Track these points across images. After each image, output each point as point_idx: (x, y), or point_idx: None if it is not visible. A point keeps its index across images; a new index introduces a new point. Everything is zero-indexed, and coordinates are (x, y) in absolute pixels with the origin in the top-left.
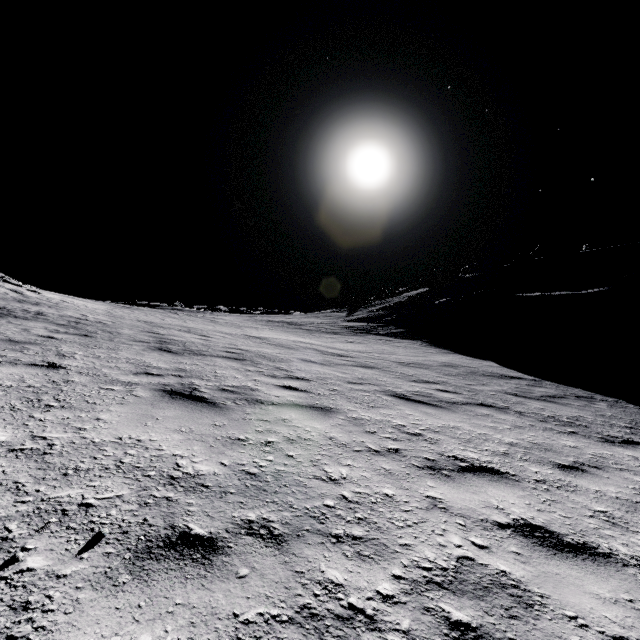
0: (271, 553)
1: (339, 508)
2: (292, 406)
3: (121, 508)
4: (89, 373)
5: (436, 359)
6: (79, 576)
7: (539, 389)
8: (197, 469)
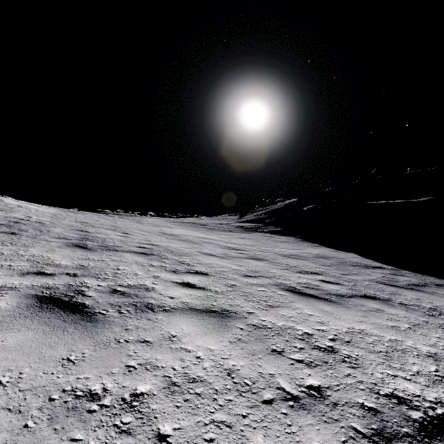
0: None
1: None
2: (186, 312)
3: None
4: None
5: (310, 251)
6: None
7: (402, 278)
8: None
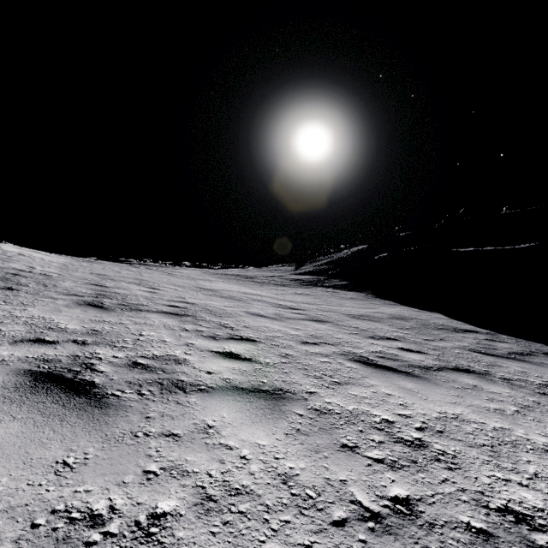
0: None
1: None
2: (227, 392)
3: None
4: None
5: (384, 311)
6: None
7: (501, 344)
8: None
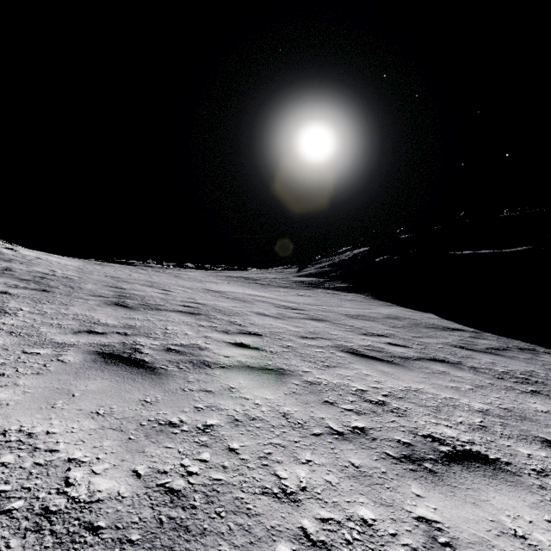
0: None
1: None
2: (242, 369)
3: None
4: (21, 333)
5: (380, 311)
6: None
7: (482, 341)
8: (93, 488)
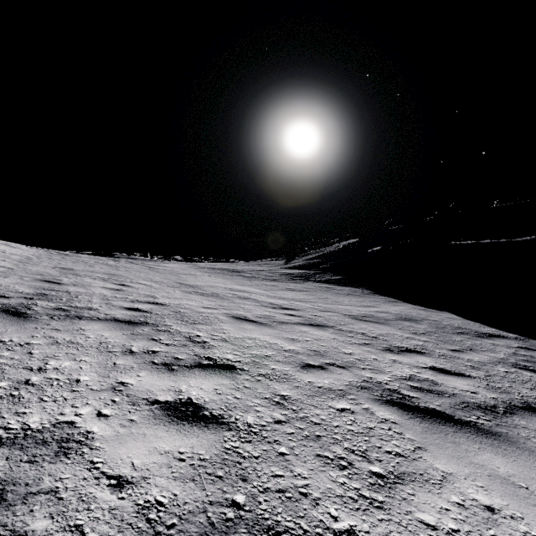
0: None
1: None
2: None
3: None
4: None
5: (388, 310)
6: None
7: None
8: None
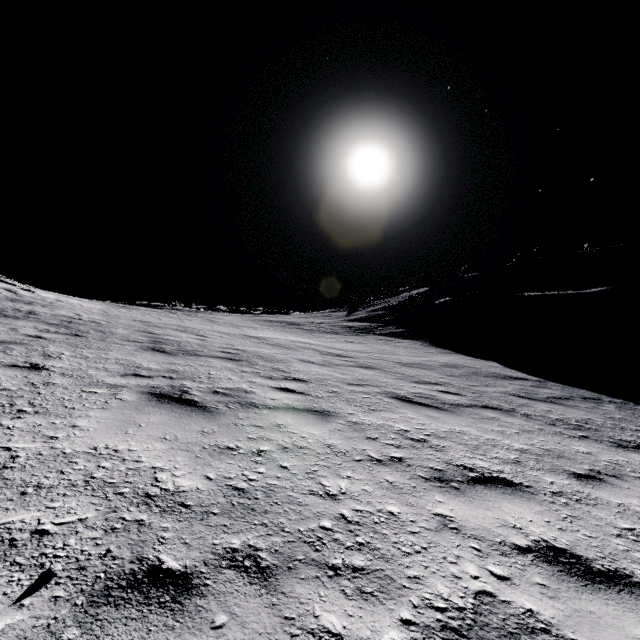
0: (256, 592)
1: (337, 531)
2: (288, 410)
3: (82, 536)
4: (73, 375)
5: (437, 359)
6: (13, 632)
7: (544, 390)
8: (178, 484)
